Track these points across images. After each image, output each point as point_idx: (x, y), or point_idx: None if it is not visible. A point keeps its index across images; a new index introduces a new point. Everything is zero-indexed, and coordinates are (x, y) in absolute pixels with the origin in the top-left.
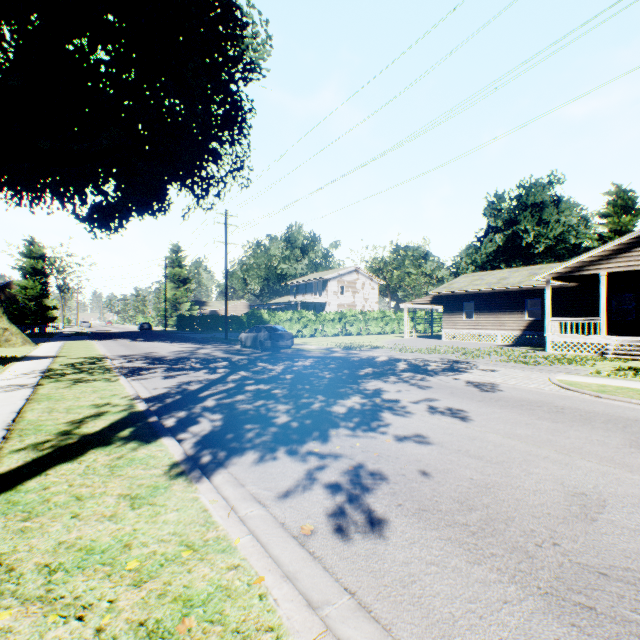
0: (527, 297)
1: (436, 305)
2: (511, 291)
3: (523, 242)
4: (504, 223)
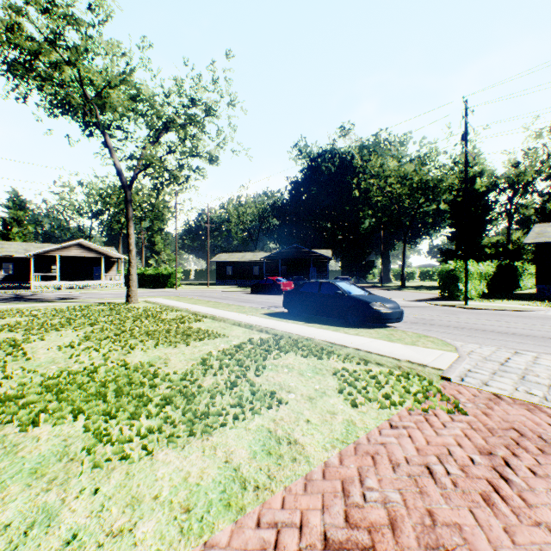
0: (5, 261)
1: None
2: None
3: None
4: None
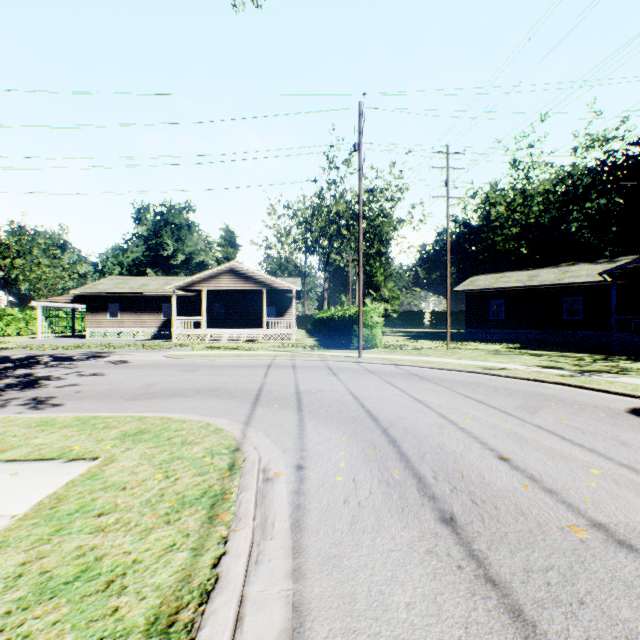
0: (163, 301)
1: (80, 304)
2: (151, 296)
3: (166, 253)
4: (150, 233)
